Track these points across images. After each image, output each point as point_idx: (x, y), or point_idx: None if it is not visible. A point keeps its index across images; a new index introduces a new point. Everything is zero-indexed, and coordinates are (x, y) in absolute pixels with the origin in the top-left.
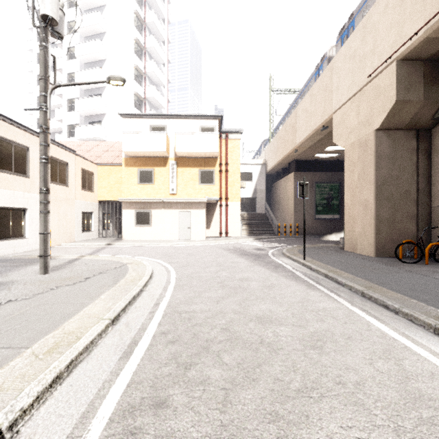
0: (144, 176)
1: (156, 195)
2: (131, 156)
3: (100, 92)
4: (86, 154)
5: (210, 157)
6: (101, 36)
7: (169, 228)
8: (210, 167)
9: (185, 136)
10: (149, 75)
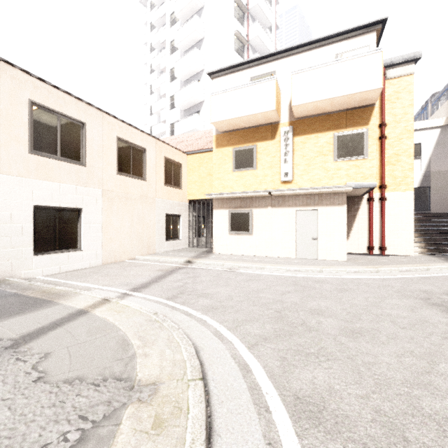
0: (241, 158)
1: (259, 186)
2: (224, 132)
3: (198, 78)
4: (177, 145)
5: (357, 107)
6: (199, 13)
7: (279, 238)
8: (358, 125)
9: (310, 73)
10: (252, 43)
